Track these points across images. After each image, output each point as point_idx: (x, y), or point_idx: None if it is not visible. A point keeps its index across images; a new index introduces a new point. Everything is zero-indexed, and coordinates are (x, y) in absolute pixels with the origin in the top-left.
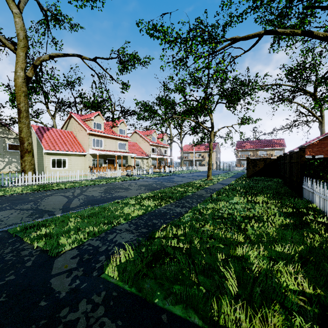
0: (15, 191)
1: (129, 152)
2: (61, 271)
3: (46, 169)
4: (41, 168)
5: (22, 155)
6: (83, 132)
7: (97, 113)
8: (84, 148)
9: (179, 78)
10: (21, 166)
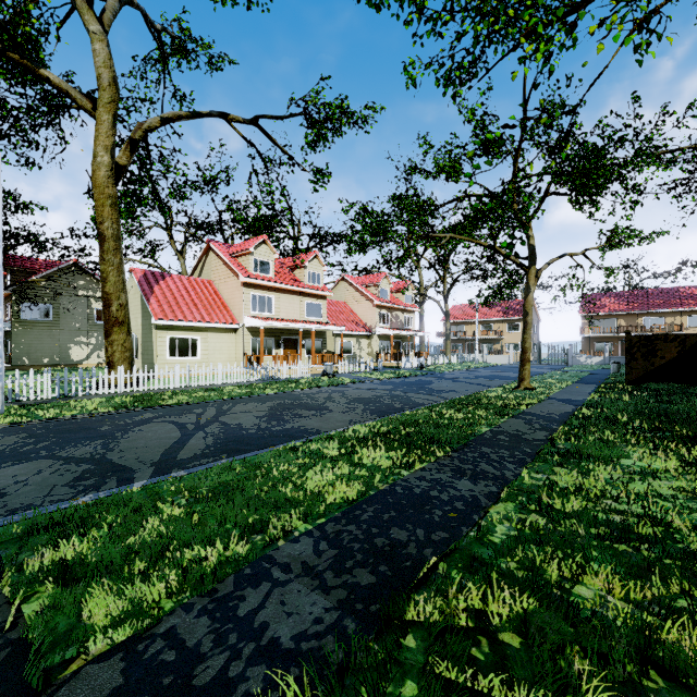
0: (83, 409)
1: (329, 324)
2: None
3: (159, 360)
4: (148, 358)
5: (107, 331)
6: (233, 281)
7: (261, 238)
8: (234, 316)
9: (446, 141)
10: (106, 354)
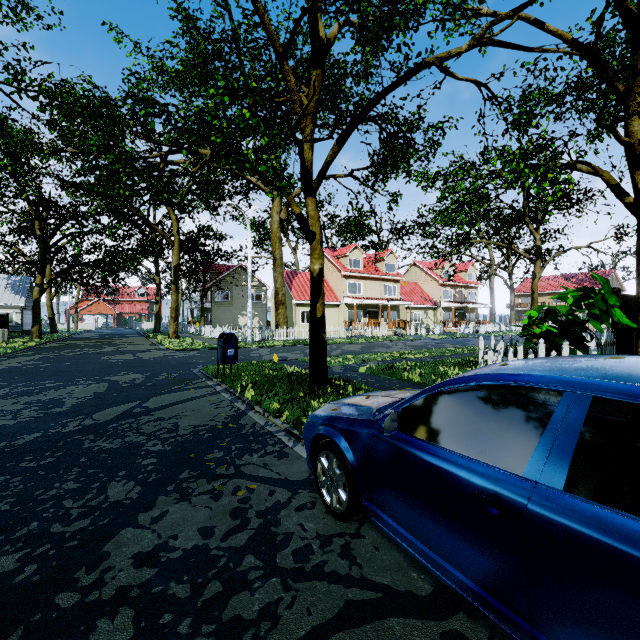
0: (278, 344)
1: (401, 300)
2: (337, 369)
3: (296, 324)
4: (290, 323)
5: (277, 308)
6: (336, 274)
7: (354, 245)
8: (337, 297)
9: None
10: (276, 320)
